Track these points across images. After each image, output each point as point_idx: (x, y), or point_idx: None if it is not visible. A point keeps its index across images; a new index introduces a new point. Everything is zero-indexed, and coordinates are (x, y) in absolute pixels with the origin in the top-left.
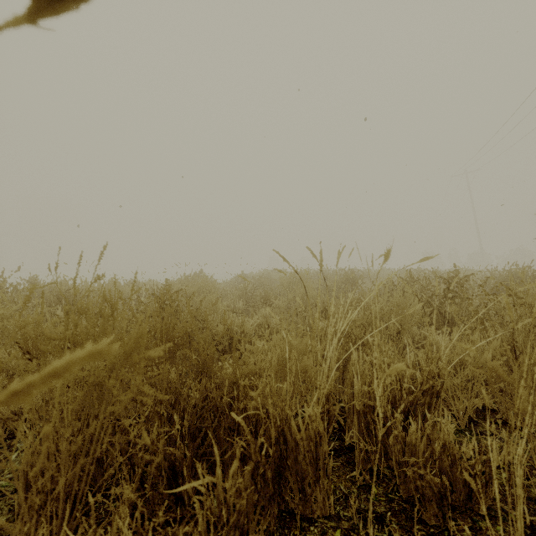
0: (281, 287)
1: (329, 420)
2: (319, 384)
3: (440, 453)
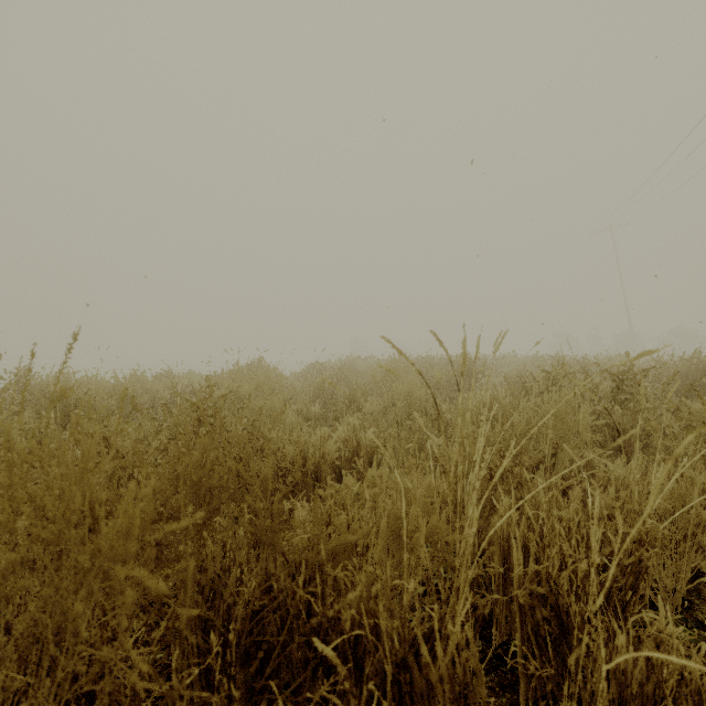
0: (373, 383)
1: (475, 624)
2: (459, 564)
3: (671, 688)
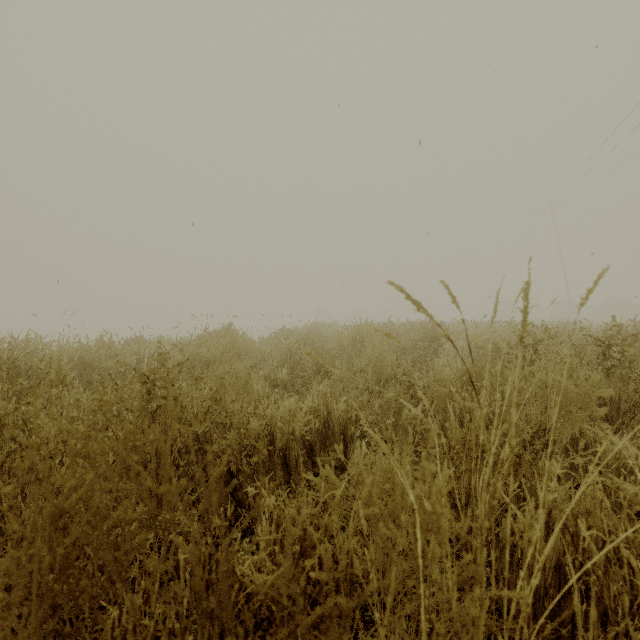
0: (340, 348)
1: None
2: (508, 633)
3: None
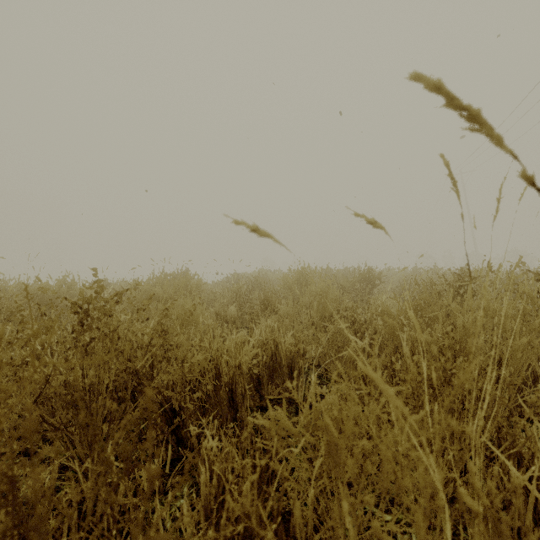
0: (285, 288)
1: None
2: None
3: None
